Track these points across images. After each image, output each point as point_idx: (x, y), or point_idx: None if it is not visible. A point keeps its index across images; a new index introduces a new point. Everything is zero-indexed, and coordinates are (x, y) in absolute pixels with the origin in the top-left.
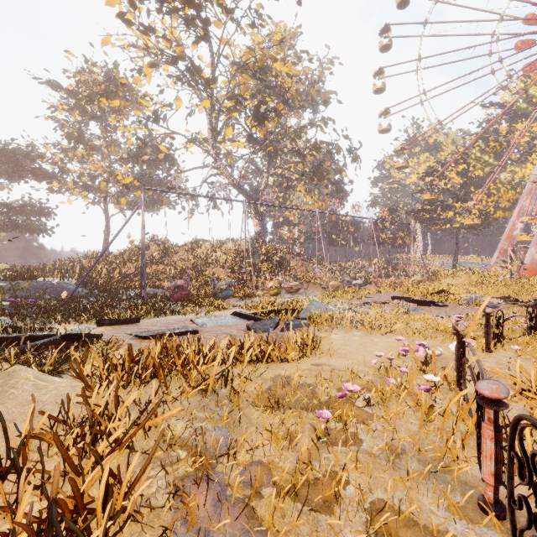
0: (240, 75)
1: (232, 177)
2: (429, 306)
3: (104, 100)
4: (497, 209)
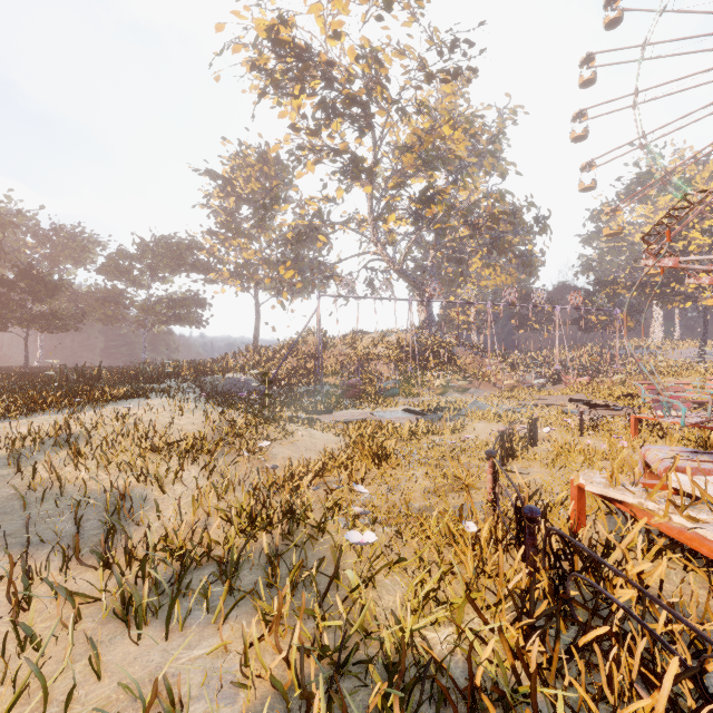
0: (403, 156)
1: (394, 263)
2: (601, 410)
3: (276, 207)
4: None
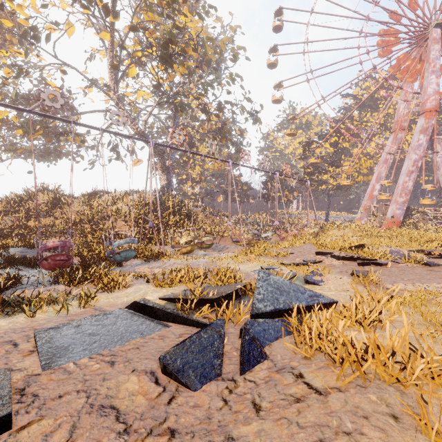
0: (145, 13)
1: (137, 125)
2: (369, 265)
3: None
4: (359, 174)
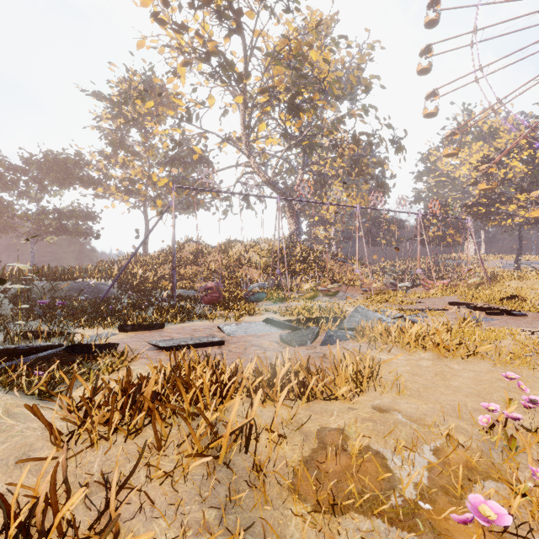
0: (274, 68)
1: (266, 175)
2: (501, 315)
3: (139, 101)
4: None
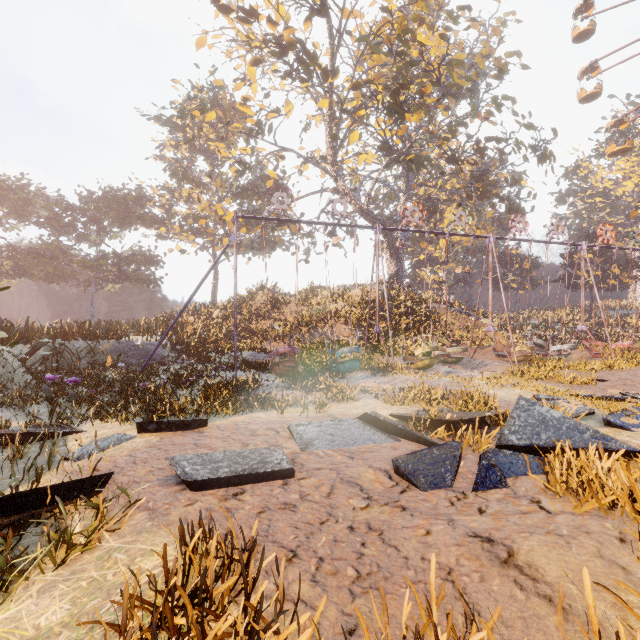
0: (369, 58)
1: (358, 201)
2: None
3: (197, 113)
4: None
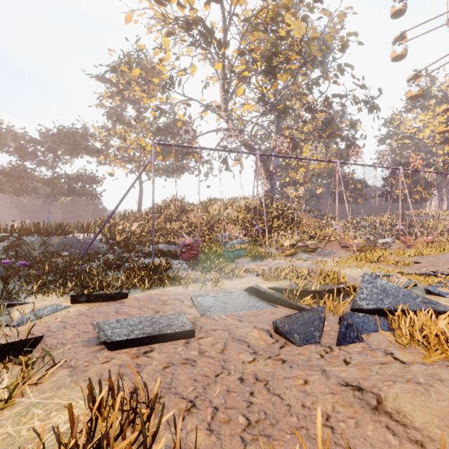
0: (251, 35)
1: (243, 137)
2: None
3: (126, 69)
4: None
